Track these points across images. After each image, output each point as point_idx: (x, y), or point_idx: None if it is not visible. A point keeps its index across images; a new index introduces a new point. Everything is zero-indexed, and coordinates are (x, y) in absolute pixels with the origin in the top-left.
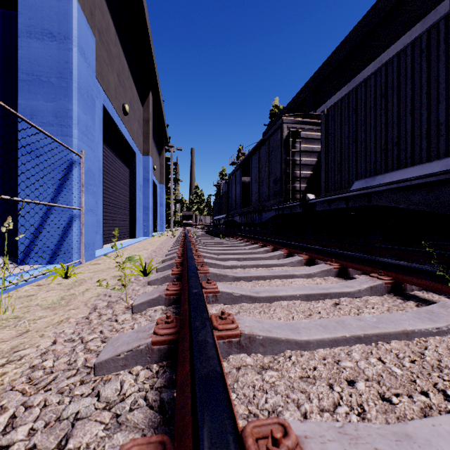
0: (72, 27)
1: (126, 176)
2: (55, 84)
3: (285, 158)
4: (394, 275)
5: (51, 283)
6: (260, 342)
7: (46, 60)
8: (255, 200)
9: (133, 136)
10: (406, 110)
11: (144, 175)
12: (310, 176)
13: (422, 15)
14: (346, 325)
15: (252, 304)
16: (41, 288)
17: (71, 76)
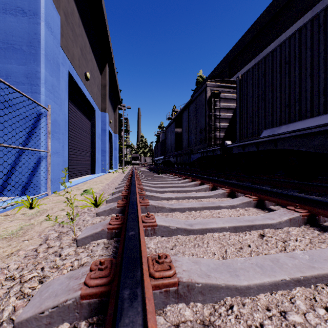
0: (39, 6)
1: (88, 127)
2: (26, 51)
3: (209, 113)
4: (308, 208)
5: (17, 213)
6: (199, 290)
7: (19, 31)
8: (185, 145)
9: (94, 96)
10: (306, 73)
11: (102, 126)
12: (227, 127)
13: (312, 5)
14: (283, 265)
15: (186, 236)
16: (7, 218)
17: (39, 45)
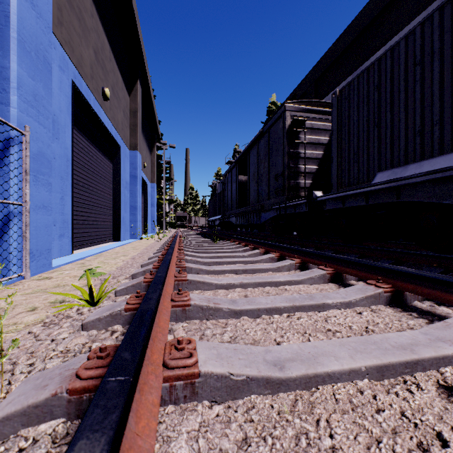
0: None
1: (109, 172)
2: None
3: (288, 150)
4: None
5: None
6: None
7: None
8: (253, 199)
9: (117, 126)
10: (452, 78)
11: (131, 171)
12: (316, 171)
13: None
14: None
15: (271, 396)
16: None
17: (7, 22)
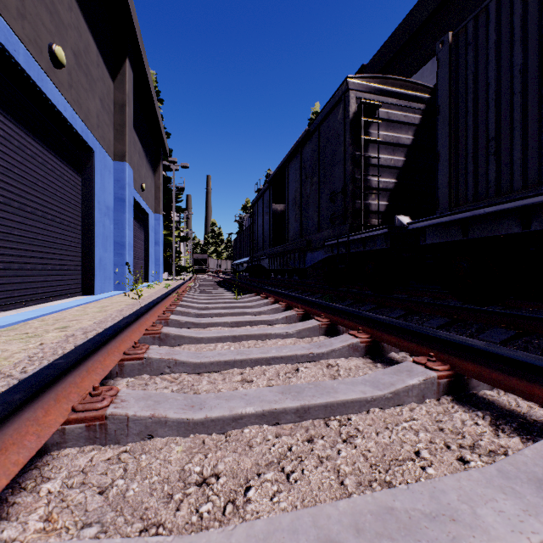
0: None
1: (74, 188)
2: None
3: (353, 153)
4: None
5: None
6: None
7: None
8: (294, 233)
9: (88, 118)
10: None
11: (116, 192)
12: (394, 188)
13: None
14: None
15: None
16: None
17: None
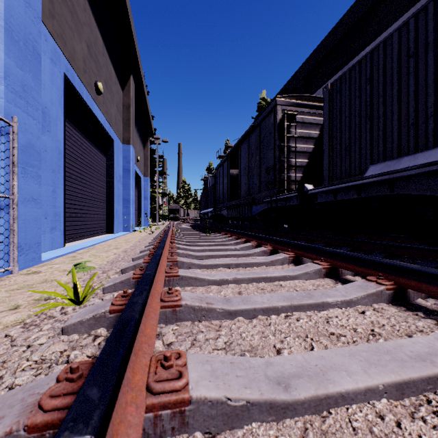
0: None
1: (103, 165)
2: None
3: (279, 144)
4: None
5: None
6: None
7: None
8: (244, 192)
9: (111, 120)
10: None
11: (124, 165)
12: (306, 165)
13: None
14: None
15: (276, 424)
16: None
17: None
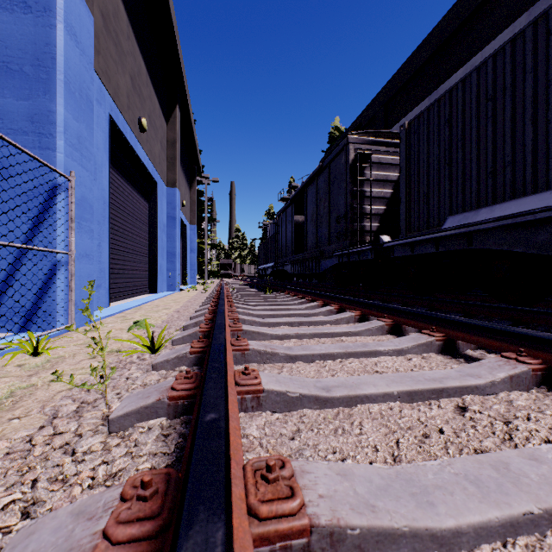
0: None
1: (145, 213)
2: (30, 75)
3: (352, 189)
4: (543, 356)
5: (9, 364)
6: (355, 543)
7: (18, 40)
8: (311, 244)
9: (154, 160)
10: (524, 117)
11: (169, 212)
12: (383, 213)
13: (529, 3)
14: (519, 478)
15: (319, 410)
16: None
17: (54, 65)
